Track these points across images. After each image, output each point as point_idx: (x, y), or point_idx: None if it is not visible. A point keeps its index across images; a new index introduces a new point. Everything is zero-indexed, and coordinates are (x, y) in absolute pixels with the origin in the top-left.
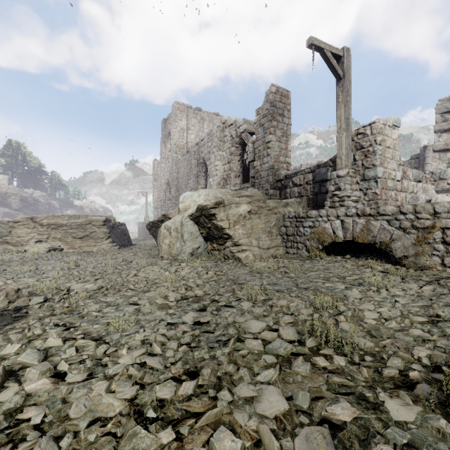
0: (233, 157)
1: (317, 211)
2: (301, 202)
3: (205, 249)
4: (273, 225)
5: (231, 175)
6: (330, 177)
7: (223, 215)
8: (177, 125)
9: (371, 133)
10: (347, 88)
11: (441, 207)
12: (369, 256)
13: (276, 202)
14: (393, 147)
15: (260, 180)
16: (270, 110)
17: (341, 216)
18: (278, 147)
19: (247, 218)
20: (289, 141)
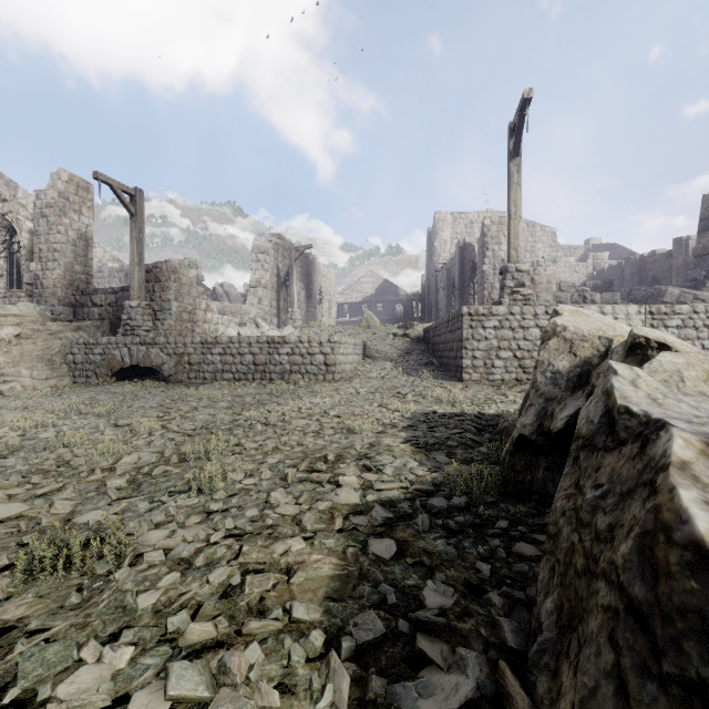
0: None
1: (108, 339)
2: (102, 326)
3: None
4: (56, 352)
5: None
6: (124, 306)
7: None
8: None
9: (167, 270)
10: (141, 226)
11: (188, 340)
12: (156, 379)
13: (63, 325)
14: (190, 284)
15: (42, 291)
16: (59, 202)
17: (129, 344)
18: (73, 252)
19: (15, 343)
20: (90, 247)
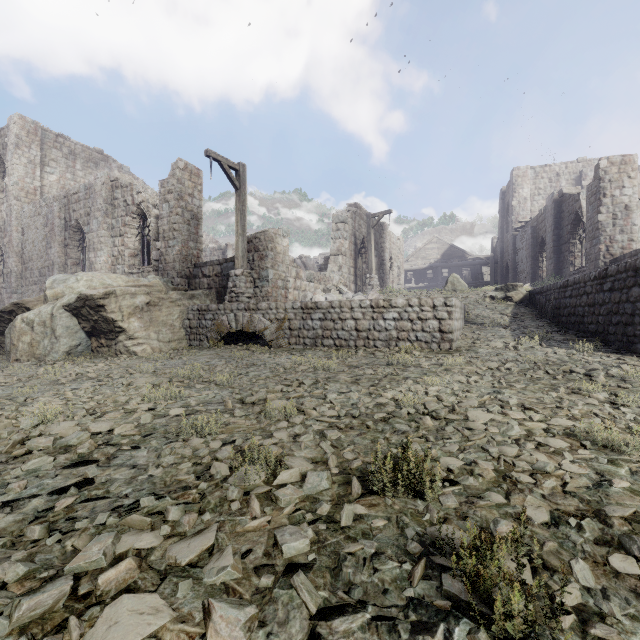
0: (128, 229)
1: (217, 305)
2: (210, 294)
3: (89, 347)
4: (176, 318)
5: (126, 253)
6: (230, 275)
7: (115, 307)
8: (21, 154)
9: (265, 240)
10: (243, 199)
11: (288, 305)
12: (257, 343)
13: (181, 293)
14: (283, 253)
15: (165, 265)
16: (177, 188)
17: (234, 310)
18: (187, 231)
19: (146, 310)
20: (200, 226)
